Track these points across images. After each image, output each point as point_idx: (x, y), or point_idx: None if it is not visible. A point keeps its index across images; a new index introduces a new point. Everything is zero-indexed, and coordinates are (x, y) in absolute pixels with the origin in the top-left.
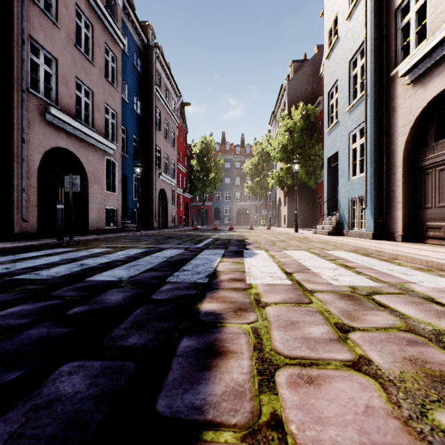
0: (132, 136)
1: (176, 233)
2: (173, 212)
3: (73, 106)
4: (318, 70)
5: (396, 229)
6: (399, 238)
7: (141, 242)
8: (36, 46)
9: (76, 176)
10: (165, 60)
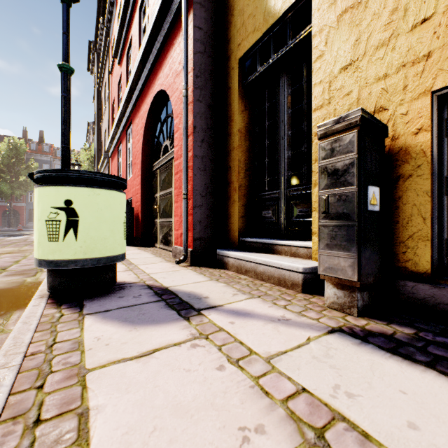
0: None
1: None
2: None
3: None
4: None
5: None
6: None
7: None
8: None
9: None
10: None
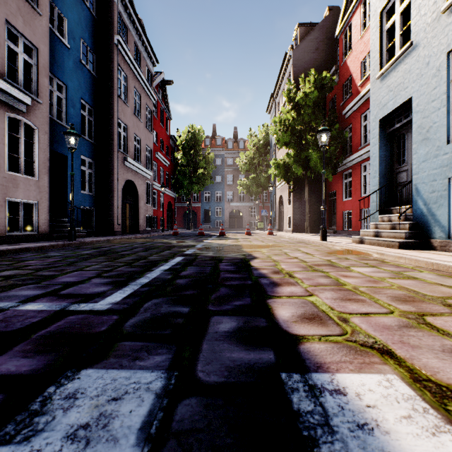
0: (77, 99)
1: (136, 243)
2: (148, 212)
3: None
4: (331, 36)
5: None
6: None
7: None
8: None
9: None
10: (132, 5)
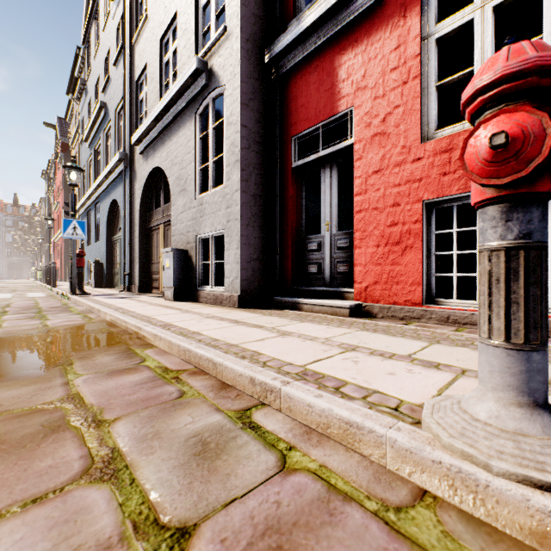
0: None
1: None
2: None
3: None
4: None
5: None
6: None
7: None
8: None
9: None
10: None
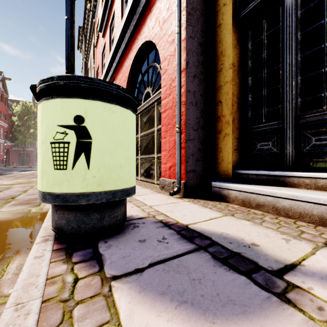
0: None
1: None
2: None
3: None
4: None
5: None
6: None
7: None
8: None
9: None
10: None
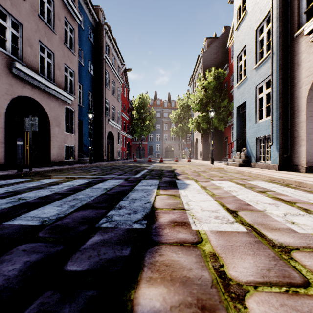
0: (87, 91)
1: (120, 165)
2: (118, 149)
3: (37, 63)
4: (225, 44)
5: (300, 162)
6: (303, 170)
7: (90, 172)
8: (4, 12)
9: (34, 118)
10: (112, 35)
